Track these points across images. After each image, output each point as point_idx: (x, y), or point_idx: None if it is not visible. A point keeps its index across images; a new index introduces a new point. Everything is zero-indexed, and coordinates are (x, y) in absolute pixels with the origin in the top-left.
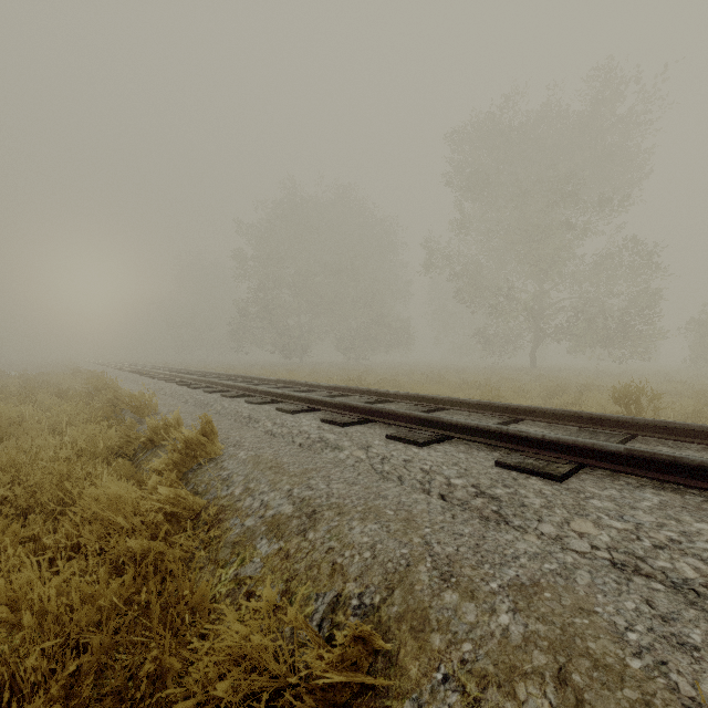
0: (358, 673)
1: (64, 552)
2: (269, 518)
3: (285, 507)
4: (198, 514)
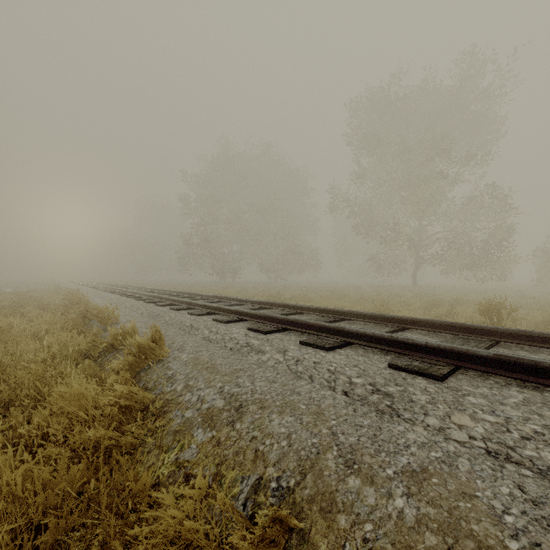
0: (276, 549)
1: (36, 439)
2: (204, 410)
3: (218, 401)
4: (147, 407)
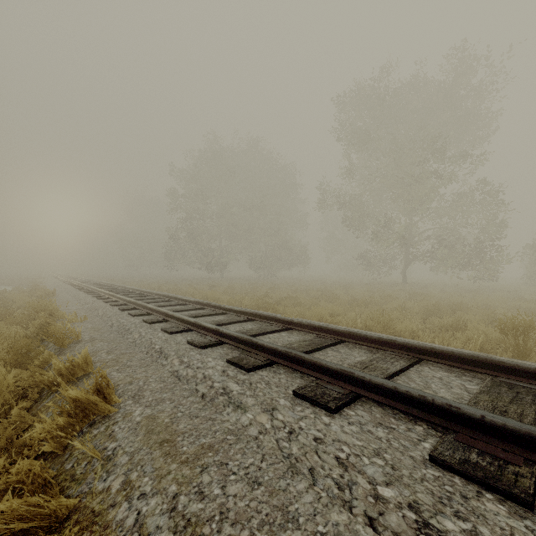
0: None
1: None
2: None
3: None
4: (62, 523)
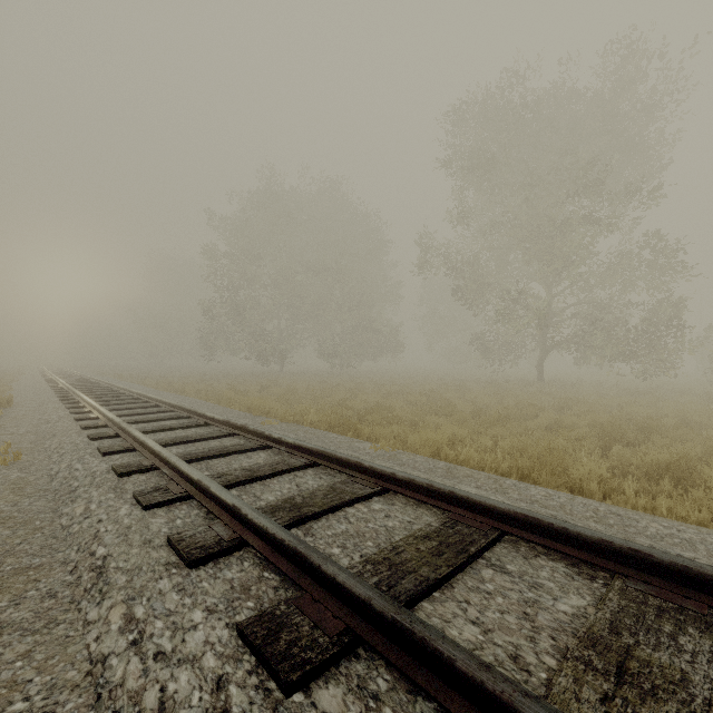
0: None
1: None
2: None
3: None
4: None
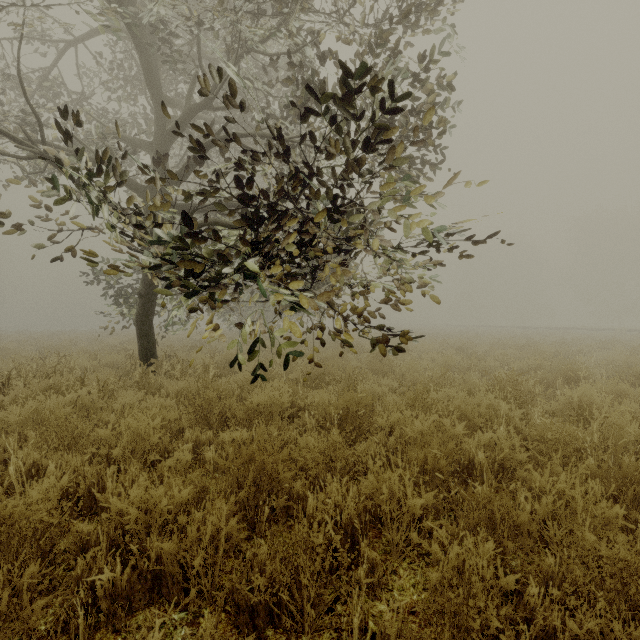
0: None
1: None
2: None
3: None
4: None
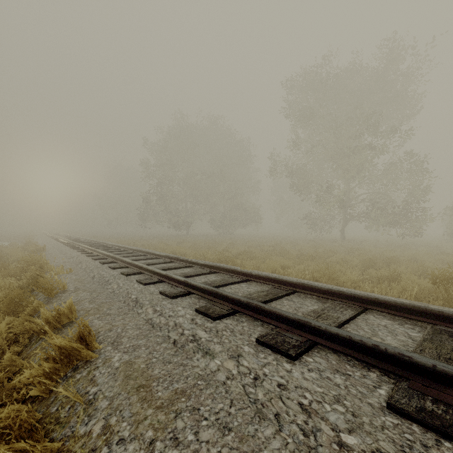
0: None
1: None
2: None
3: None
4: None
